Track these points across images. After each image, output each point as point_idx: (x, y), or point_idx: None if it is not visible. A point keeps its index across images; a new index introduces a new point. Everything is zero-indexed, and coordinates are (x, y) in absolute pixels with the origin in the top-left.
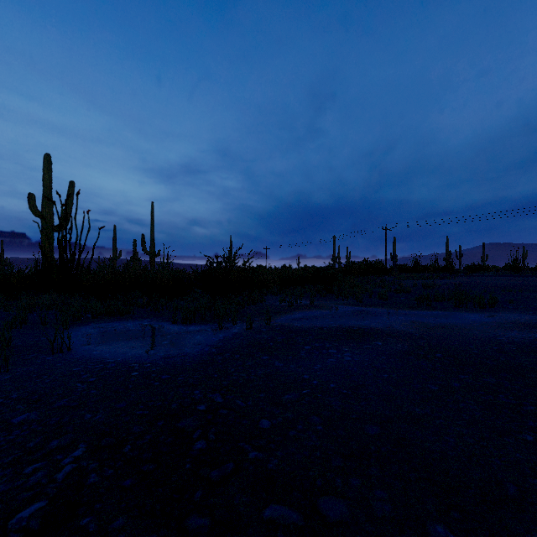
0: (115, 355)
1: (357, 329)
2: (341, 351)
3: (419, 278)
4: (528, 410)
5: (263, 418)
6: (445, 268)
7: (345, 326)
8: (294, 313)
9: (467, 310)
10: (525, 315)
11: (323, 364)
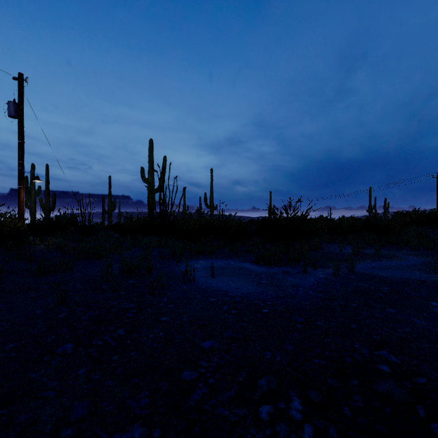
0: (231, 289)
1: None
2: None
3: None
4: None
5: None
6: None
7: None
8: (366, 261)
9: None
10: None
11: None
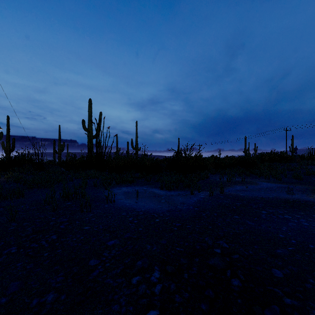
0: (139, 207)
1: (294, 200)
2: (295, 218)
3: None
4: None
5: (272, 267)
6: None
7: (282, 198)
8: (234, 186)
9: None
10: None
11: (287, 226)
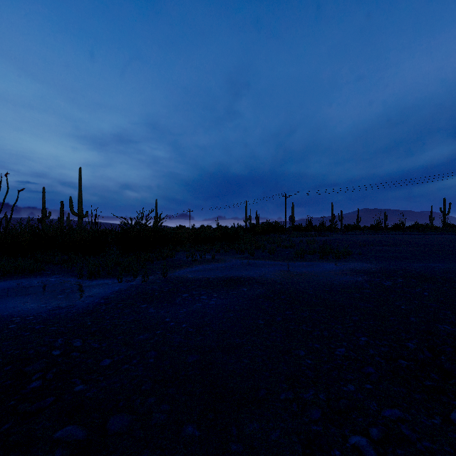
0: (3, 310)
1: (236, 278)
2: (210, 297)
3: (307, 236)
4: (315, 335)
5: (108, 356)
6: (329, 228)
7: (227, 276)
8: (194, 266)
9: (327, 261)
10: (363, 263)
11: (189, 308)
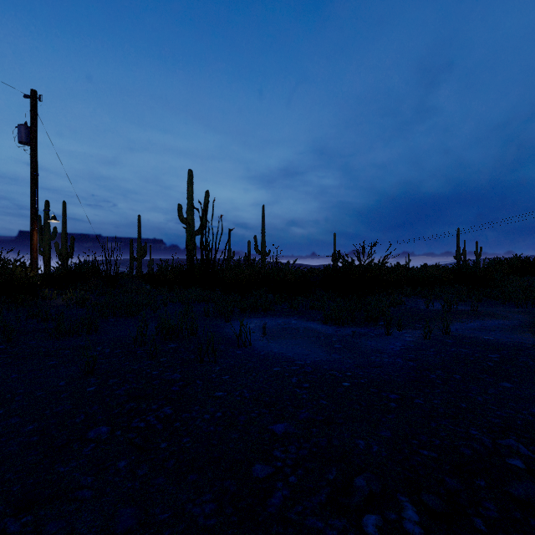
0: (298, 356)
1: None
2: None
3: None
4: None
5: None
6: None
7: None
8: (461, 321)
9: None
10: None
11: None
